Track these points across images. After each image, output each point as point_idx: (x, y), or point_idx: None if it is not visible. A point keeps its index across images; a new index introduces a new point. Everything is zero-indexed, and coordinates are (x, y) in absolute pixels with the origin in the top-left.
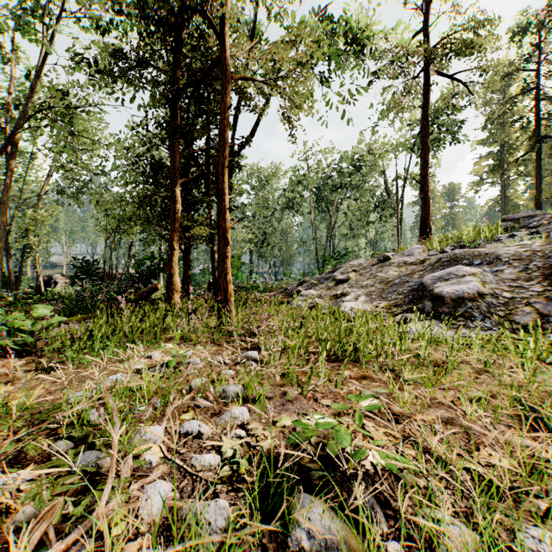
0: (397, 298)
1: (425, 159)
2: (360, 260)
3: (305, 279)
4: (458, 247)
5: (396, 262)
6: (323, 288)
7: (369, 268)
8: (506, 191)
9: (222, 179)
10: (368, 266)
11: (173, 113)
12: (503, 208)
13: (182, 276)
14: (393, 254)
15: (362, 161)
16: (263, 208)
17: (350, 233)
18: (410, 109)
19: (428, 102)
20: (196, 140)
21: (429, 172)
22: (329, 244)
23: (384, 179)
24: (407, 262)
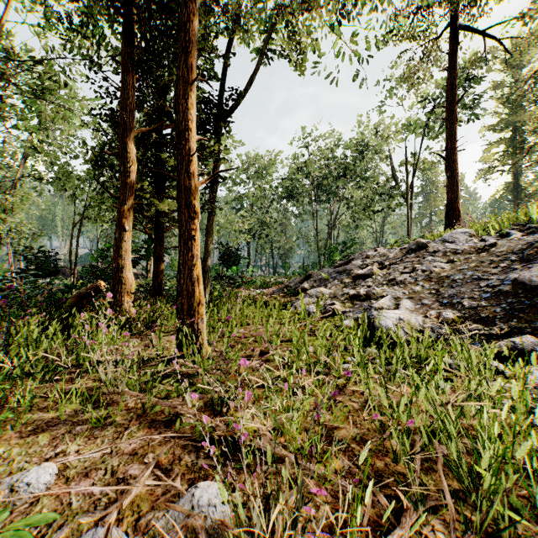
0: (474, 307)
1: (452, 130)
2: (379, 249)
3: (311, 274)
4: (524, 230)
5: (439, 251)
6: (337, 285)
7: (398, 259)
8: (519, 179)
9: (185, 104)
10: (396, 256)
11: (124, 28)
12: (515, 197)
13: (175, 269)
14: (428, 241)
15: (367, 147)
16: (261, 197)
17: (352, 224)
18: (427, 80)
19: (455, 62)
20: (167, 85)
21: (457, 146)
22: (330, 236)
23: (391, 165)
24: (456, 251)
